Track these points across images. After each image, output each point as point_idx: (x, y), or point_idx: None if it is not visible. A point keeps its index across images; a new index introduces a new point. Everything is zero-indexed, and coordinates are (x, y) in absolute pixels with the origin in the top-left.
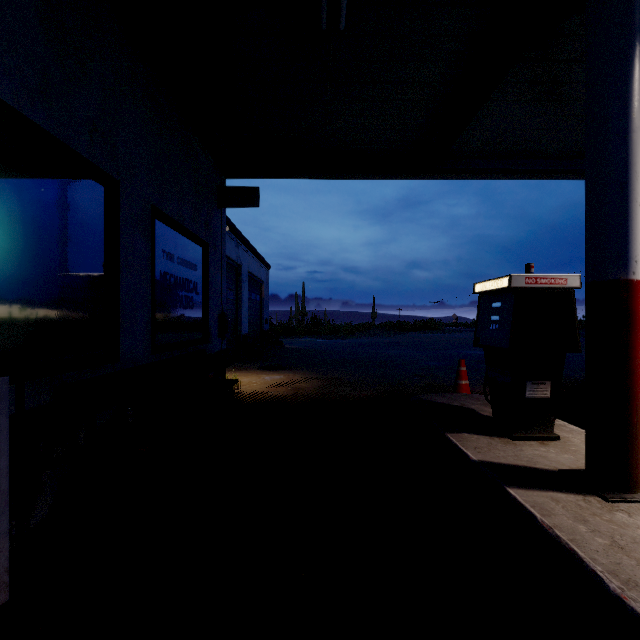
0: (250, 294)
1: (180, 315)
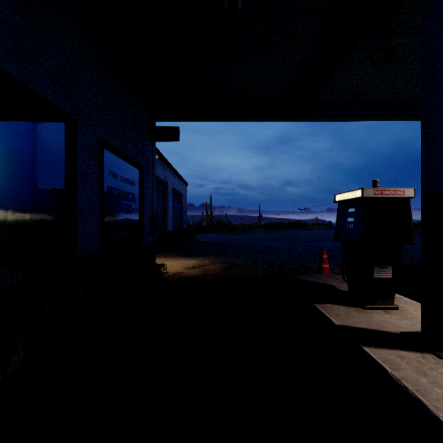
0: (173, 203)
1: (122, 218)
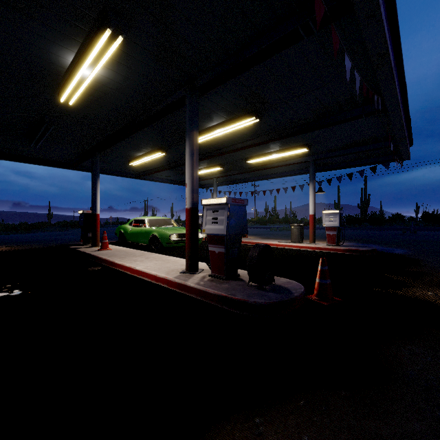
0: None
1: None
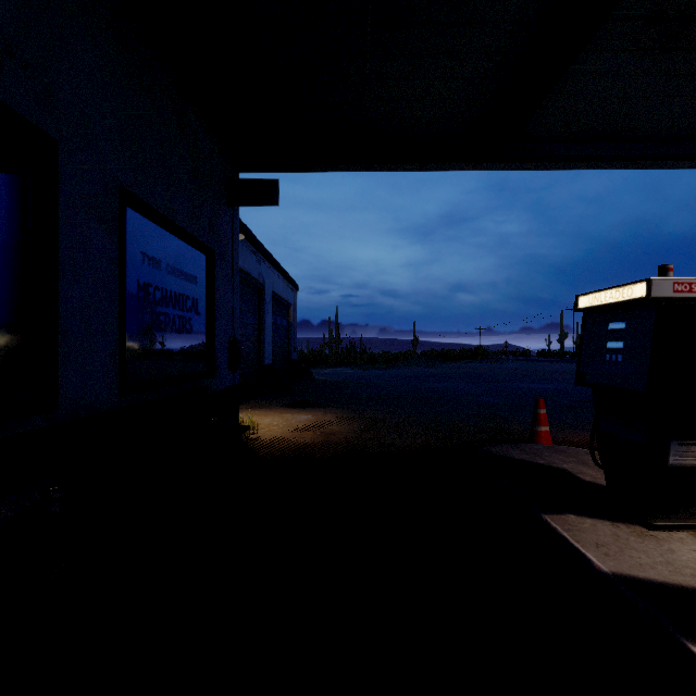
0: (275, 318)
1: (171, 341)
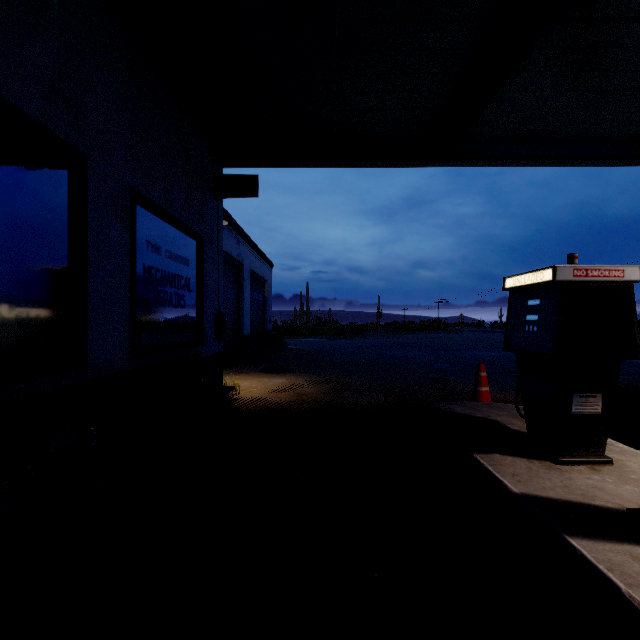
0: (252, 293)
1: (169, 315)
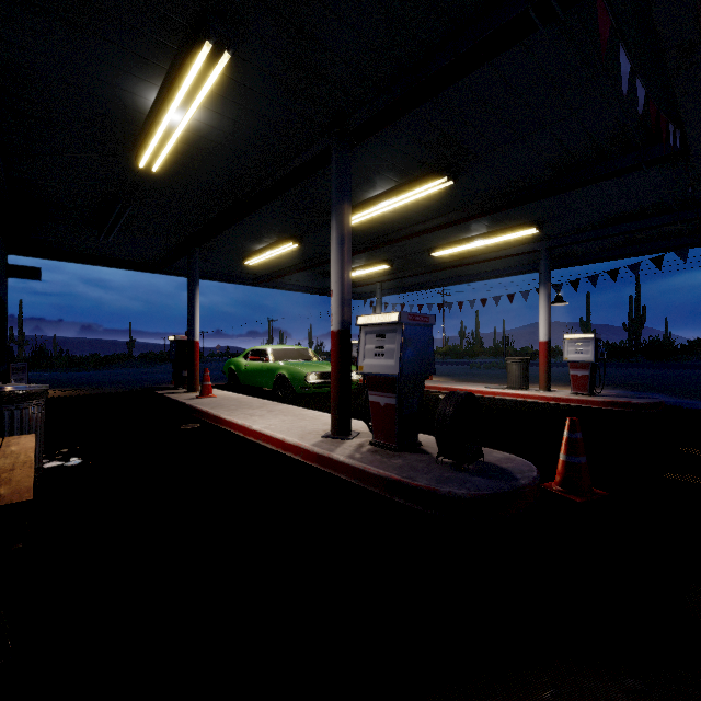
0: None
1: None
